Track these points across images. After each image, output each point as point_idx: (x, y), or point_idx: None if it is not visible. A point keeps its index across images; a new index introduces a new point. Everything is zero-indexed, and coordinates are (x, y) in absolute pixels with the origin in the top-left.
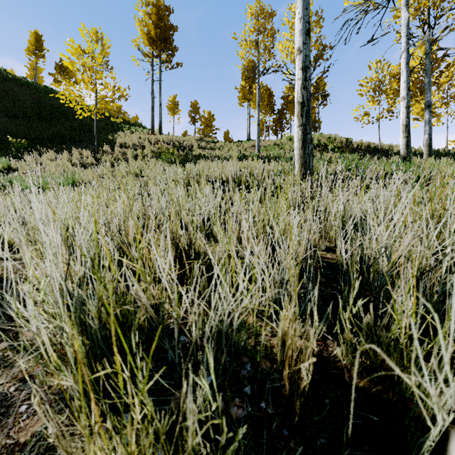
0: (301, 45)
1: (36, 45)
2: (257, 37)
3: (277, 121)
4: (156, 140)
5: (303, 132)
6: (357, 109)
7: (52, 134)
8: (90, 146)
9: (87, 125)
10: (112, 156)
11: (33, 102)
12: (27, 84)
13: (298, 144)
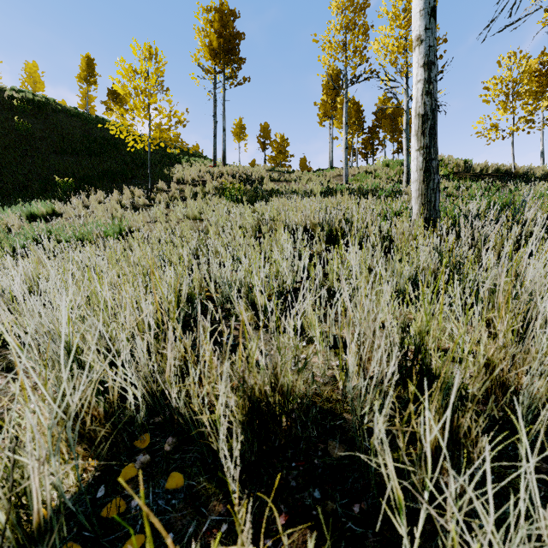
0: (423, 31)
1: (88, 70)
2: (345, 36)
3: (367, 142)
4: (218, 173)
5: (425, 158)
6: (480, 121)
7: (102, 171)
8: (144, 183)
9: (141, 158)
10: (168, 195)
11: (83, 134)
12: (77, 115)
13: (417, 175)
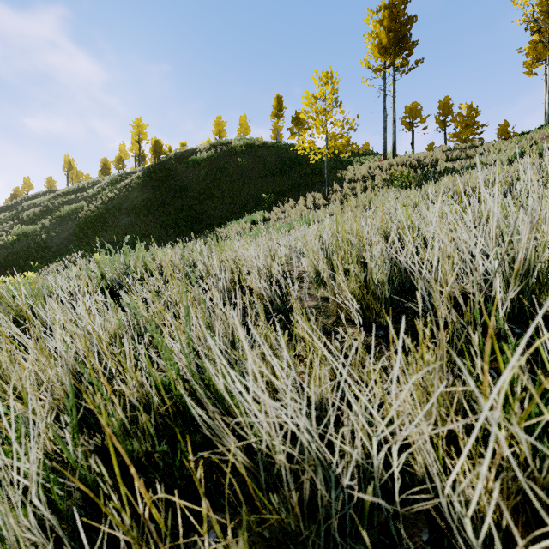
0: None
1: (278, 107)
2: None
3: None
4: (387, 165)
5: None
6: None
7: (290, 184)
8: (321, 188)
9: (318, 168)
10: (341, 194)
11: (277, 159)
12: (272, 146)
13: None
